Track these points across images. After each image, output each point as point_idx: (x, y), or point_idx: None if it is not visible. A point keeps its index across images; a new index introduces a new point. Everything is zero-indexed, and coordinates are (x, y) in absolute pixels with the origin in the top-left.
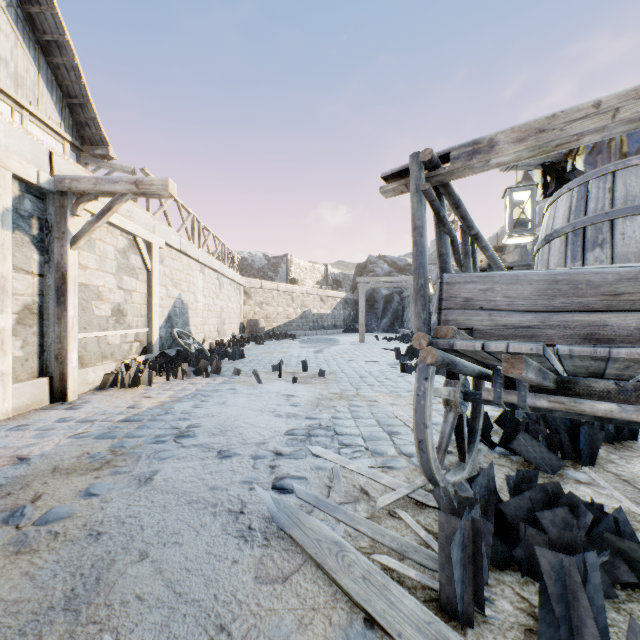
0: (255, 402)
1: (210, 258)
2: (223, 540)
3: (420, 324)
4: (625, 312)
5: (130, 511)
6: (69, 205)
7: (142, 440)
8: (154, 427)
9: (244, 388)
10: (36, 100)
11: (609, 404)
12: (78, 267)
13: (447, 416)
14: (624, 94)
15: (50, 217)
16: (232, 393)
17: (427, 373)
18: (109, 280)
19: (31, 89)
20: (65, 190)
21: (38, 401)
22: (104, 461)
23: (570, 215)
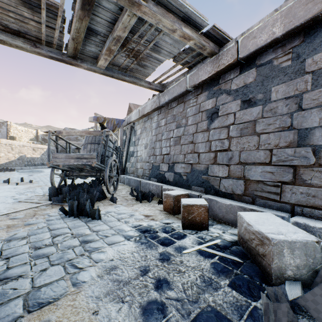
0: None
1: None
2: (2, 204)
3: (48, 161)
4: (73, 159)
5: None
6: None
7: None
8: None
9: None
10: None
11: (84, 173)
12: None
13: (61, 179)
14: (77, 131)
15: None
16: None
17: (53, 170)
18: None
19: None
20: None
21: None
22: None
23: (84, 142)
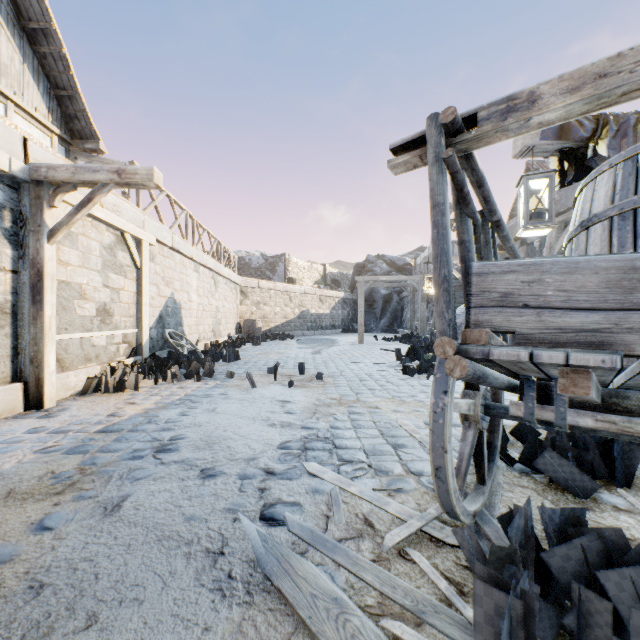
0: (247, 409)
1: (205, 256)
2: (195, 595)
3: (444, 326)
4: None
5: (86, 552)
6: (46, 196)
7: (117, 455)
8: (133, 439)
9: (237, 393)
10: (21, 90)
11: None
12: (58, 263)
13: (466, 433)
14: None
15: (25, 209)
16: (223, 398)
17: (446, 385)
18: (94, 278)
19: (16, 79)
20: (41, 179)
21: (10, 409)
22: (69, 482)
23: (615, 195)
